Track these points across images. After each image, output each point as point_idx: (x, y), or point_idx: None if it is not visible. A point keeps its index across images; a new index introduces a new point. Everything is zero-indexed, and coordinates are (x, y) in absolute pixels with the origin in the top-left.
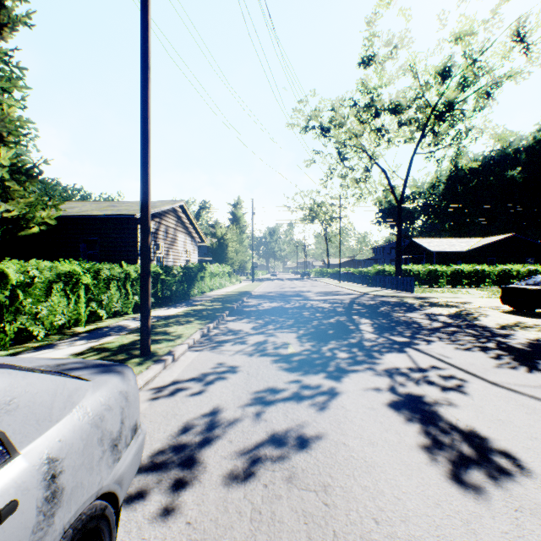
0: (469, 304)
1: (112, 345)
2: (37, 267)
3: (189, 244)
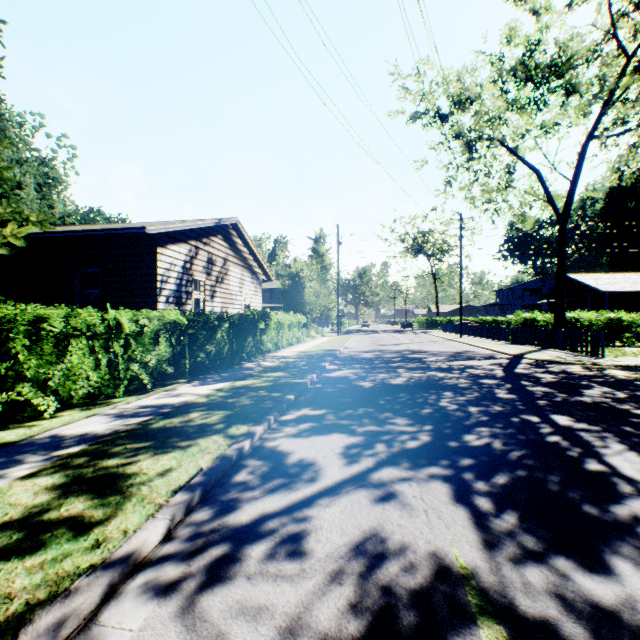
0: None
1: None
2: None
3: (249, 283)
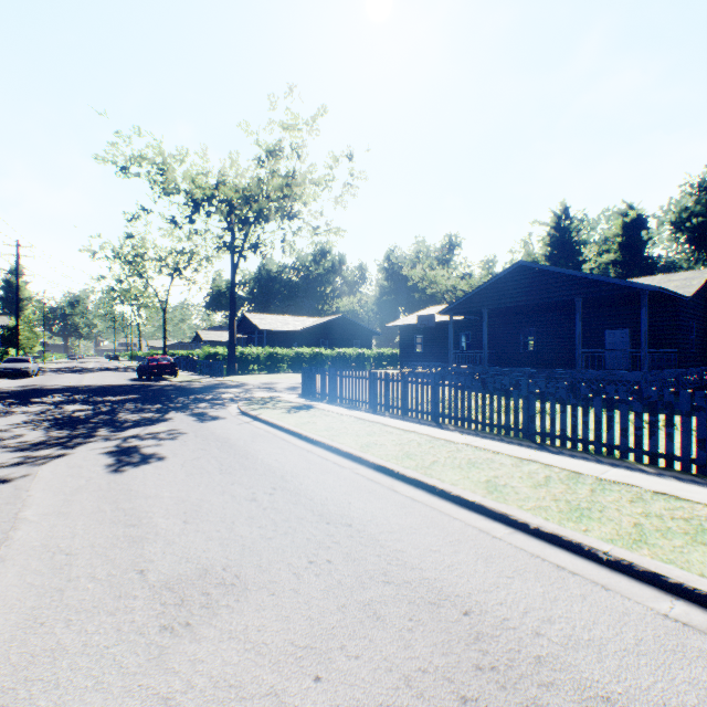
0: None
1: None
2: None
3: None
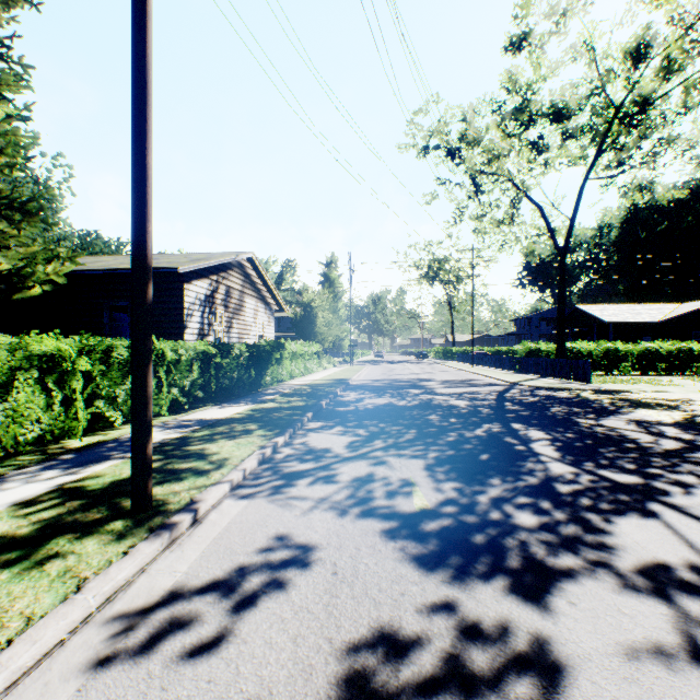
0: (694, 404)
1: (98, 482)
2: None
3: (262, 313)
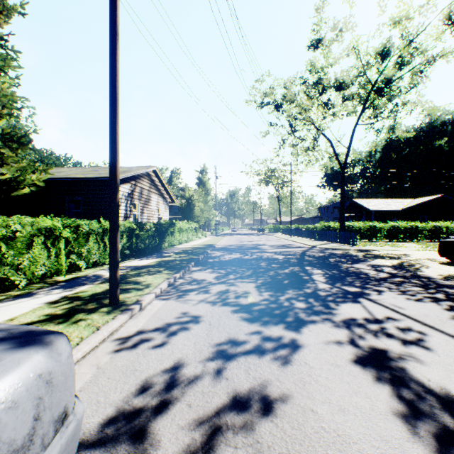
0: (408, 256)
1: (85, 294)
2: (19, 222)
3: (161, 204)
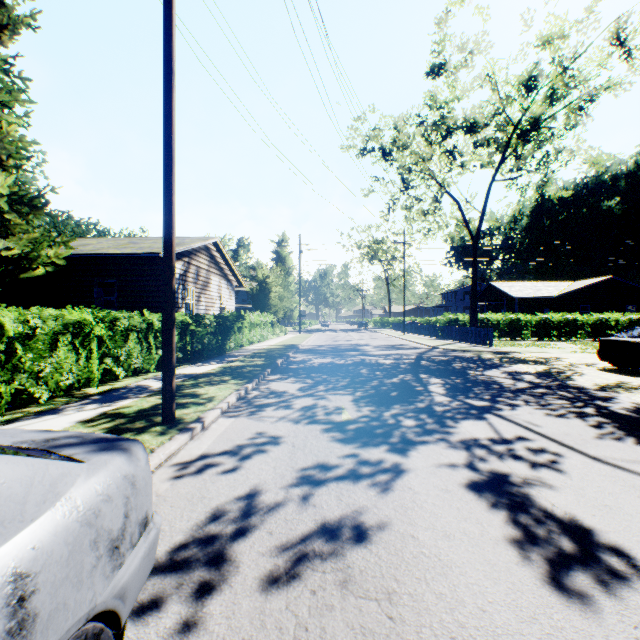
0: (560, 360)
1: (130, 410)
2: (40, 316)
3: (225, 289)
